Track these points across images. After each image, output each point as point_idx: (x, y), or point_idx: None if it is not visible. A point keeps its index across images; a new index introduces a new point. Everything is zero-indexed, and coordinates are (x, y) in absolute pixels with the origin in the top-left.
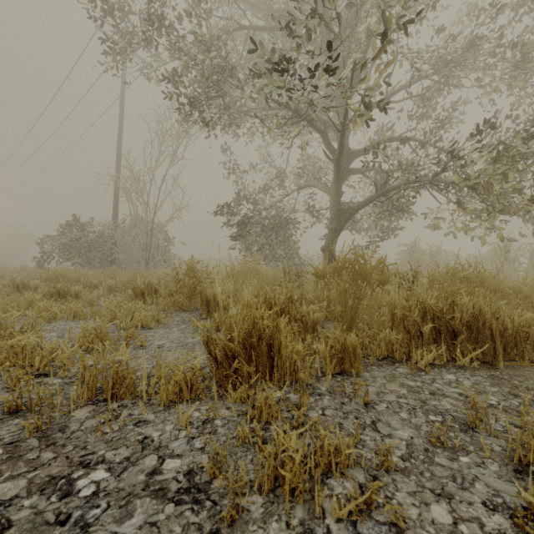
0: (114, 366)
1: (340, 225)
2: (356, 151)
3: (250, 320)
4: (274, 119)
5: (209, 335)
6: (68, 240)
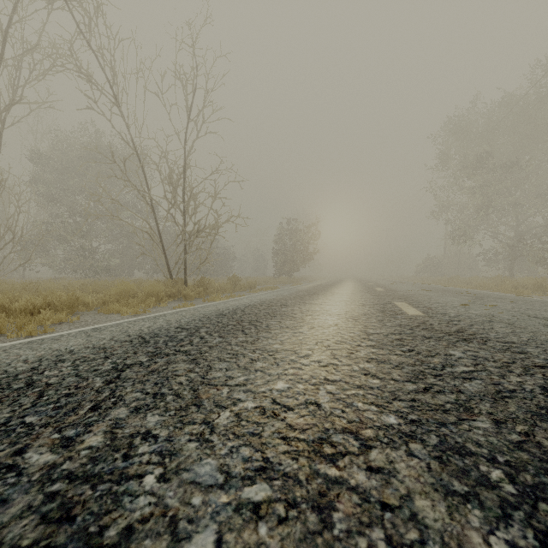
0: (427, 282)
1: (512, 262)
2: (520, 235)
3: (437, 280)
4: (486, 228)
5: (433, 281)
6: (425, 265)
